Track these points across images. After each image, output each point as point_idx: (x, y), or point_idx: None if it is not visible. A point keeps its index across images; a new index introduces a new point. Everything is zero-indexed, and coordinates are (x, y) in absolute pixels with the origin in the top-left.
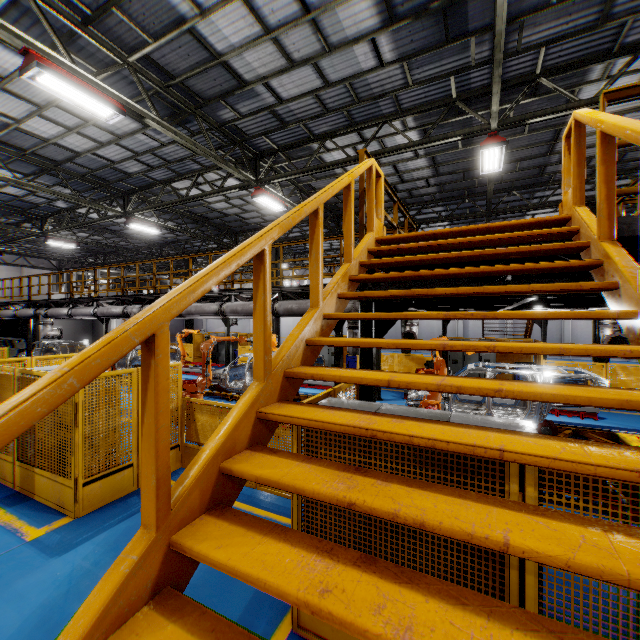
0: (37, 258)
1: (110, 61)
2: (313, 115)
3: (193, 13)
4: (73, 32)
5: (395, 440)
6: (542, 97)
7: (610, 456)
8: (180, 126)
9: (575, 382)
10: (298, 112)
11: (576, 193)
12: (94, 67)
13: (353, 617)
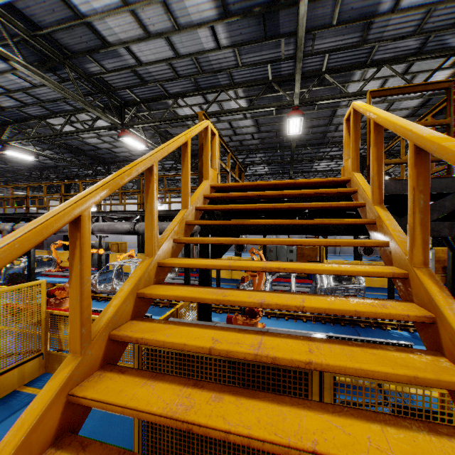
0: None
1: None
2: (167, 78)
3: None
4: None
5: (211, 435)
6: (326, 87)
7: (410, 448)
8: (50, 72)
9: (345, 277)
10: (155, 74)
11: (354, 162)
12: None
13: None
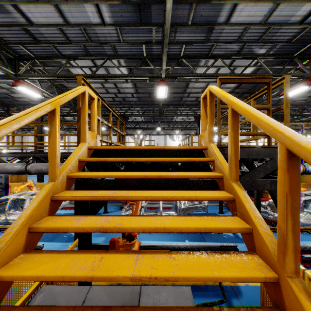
0: None
1: None
2: (59, 41)
3: None
4: None
5: None
6: (183, 67)
7: None
8: None
9: None
10: (47, 36)
11: (210, 135)
12: None
13: None
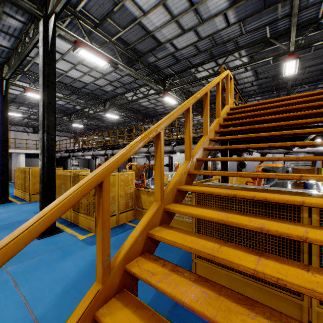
0: (66, 132)
1: (104, 41)
2: (192, 55)
3: (140, 15)
4: (91, 31)
5: (250, 176)
6: (321, 30)
7: None
8: (130, 67)
9: None
10: (185, 54)
11: None
12: (97, 45)
13: (241, 222)
